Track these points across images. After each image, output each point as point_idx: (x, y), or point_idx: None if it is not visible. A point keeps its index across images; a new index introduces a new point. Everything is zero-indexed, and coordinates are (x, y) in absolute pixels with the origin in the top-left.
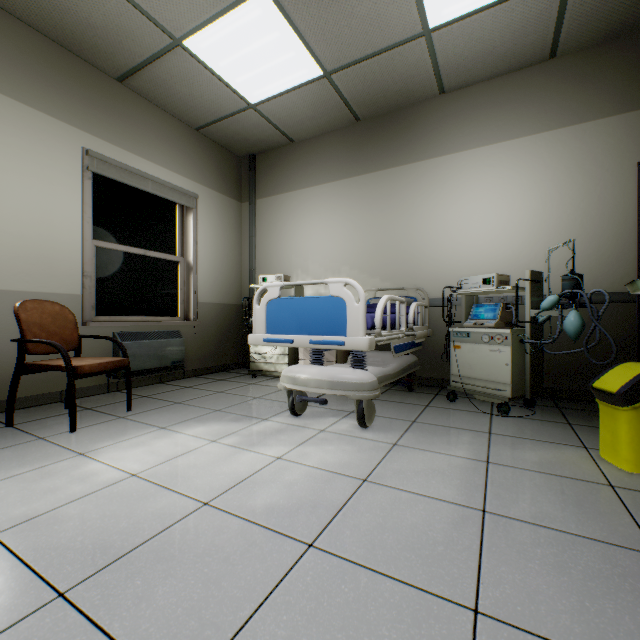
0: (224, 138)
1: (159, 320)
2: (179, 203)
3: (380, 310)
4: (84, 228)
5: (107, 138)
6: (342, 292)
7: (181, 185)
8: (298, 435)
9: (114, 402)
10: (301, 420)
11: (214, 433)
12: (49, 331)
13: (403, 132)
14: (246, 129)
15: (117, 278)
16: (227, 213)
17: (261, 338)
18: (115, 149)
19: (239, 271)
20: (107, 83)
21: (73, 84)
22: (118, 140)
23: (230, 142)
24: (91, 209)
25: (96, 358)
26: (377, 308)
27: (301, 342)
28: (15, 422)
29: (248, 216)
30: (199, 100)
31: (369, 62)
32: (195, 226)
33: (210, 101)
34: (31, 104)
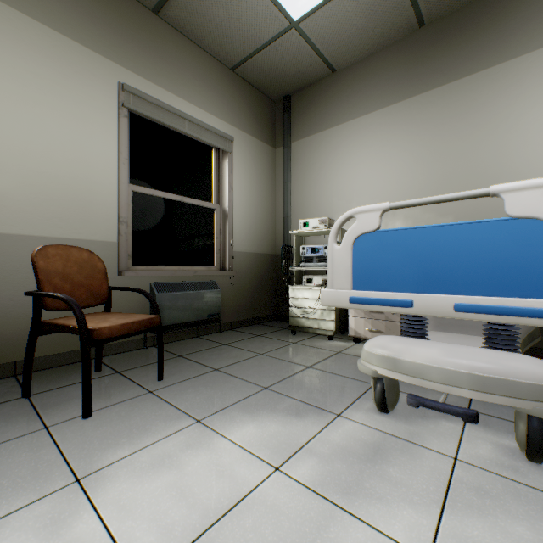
0: (259, 77)
1: (195, 270)
2: (215, 146)
3: None
4: (119, 170)
5: (143, 74)
6: None
7: (217, 128)
8: (419, 469)
9: (147, 363)
10: (397, 423)
11: (272, 444)
12: (73, 282)
13: (491, 24)
14: (284, 60)
15: (154, 225)
16: (261, 159)
17: (344, 296)
18: (151, 86)
19: (273, 219)
20: (143, 15)
21: (108, 13)
22: (154, 77)
23: (265, 82)
24: (127, 149)
25: (122, 316)
26: None
27: (431, 306)
28: (35, 390)
29: (282, 161)
30: (236, 25)
31: None
32: (231, 171)
33: (248, 25)
34: (65, 32)
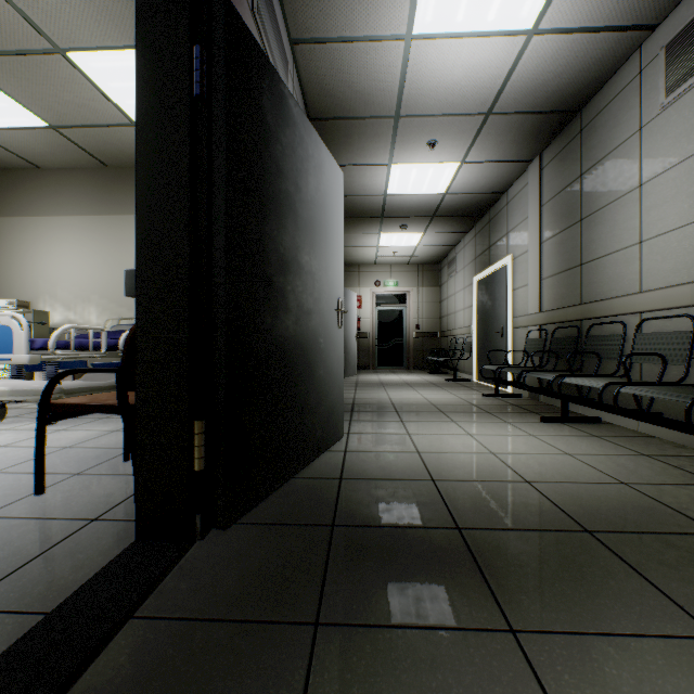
0: None
1: None
2: None
3: (55, 336)
4: None
5: None
6: (11, 322)
7: None
8: None
9: None
10: None
11: None
12: None
13: None
14: None
15: None
16: None
17: None
18: None
19: None
20: None
21: None
22: None
23: None
24: None
25: None
26: (53, 334)
27: None
28: None
29: None
30: None
31: (94, 129)
32: None
33: None
34: None
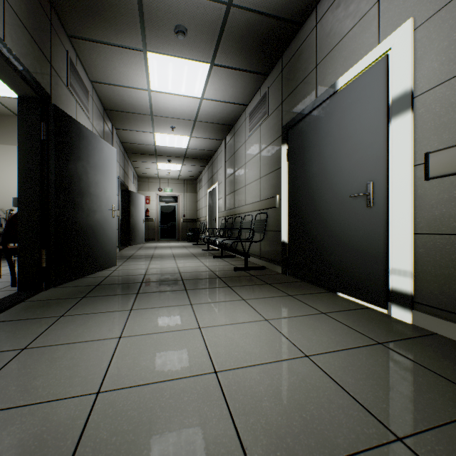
0: None
1: None
2: None
3: None
4: None
5: None
6: None
7: None
8: None
9: None
10: None
11: None
12: None
13: None
14: None
15: None
16: None
17: None
18: None
19: None
20: None
21: None
22: None
23: None
24: None
25: None
26: None
27: None
28: None
29: None
30: None
31: None
32: None
33: None
34: None
